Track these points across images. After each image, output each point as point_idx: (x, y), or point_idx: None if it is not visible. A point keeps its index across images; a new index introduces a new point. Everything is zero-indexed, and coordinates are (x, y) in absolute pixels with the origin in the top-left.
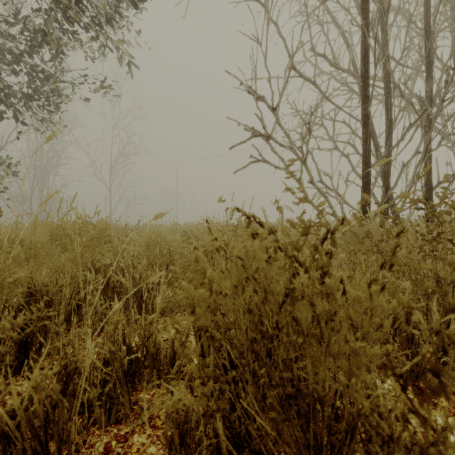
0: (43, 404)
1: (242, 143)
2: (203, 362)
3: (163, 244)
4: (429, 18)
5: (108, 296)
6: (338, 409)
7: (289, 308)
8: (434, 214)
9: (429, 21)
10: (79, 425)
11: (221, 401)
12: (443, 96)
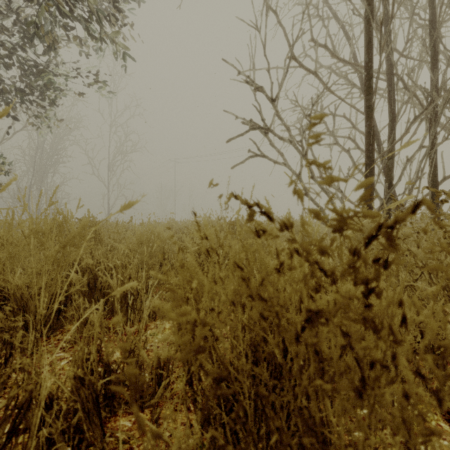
0: None
1: (239, 136)
2: (192, 392)
3: (156, 241)
4: (434, 7)
5: (95, 298)
6: None
7: (312, 339)
8: None
9: (434, 10)
10: None
11: None
12: None
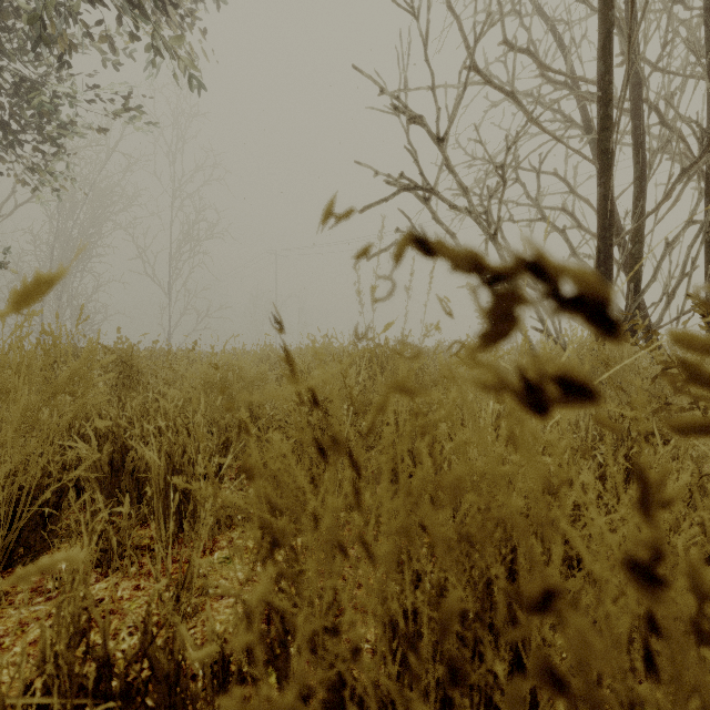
0: None
1: (382, 201)
2: None
3: (235, 384)
4: None
5: (122, 489)
6: None
7: None
8: None
9: None
10: None
11: None
12: None
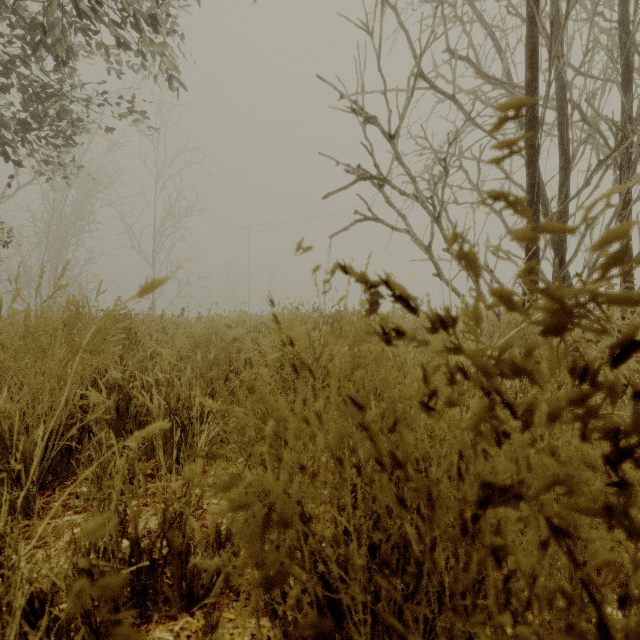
0: None
1: (342, 189)
2: (268, 599)
3: (218, 345)
4: (627, 2)
5: (127, 430)
6: None
7: (492, 540)
8: None
9: (626, 6)
10: None
11: None
12: None
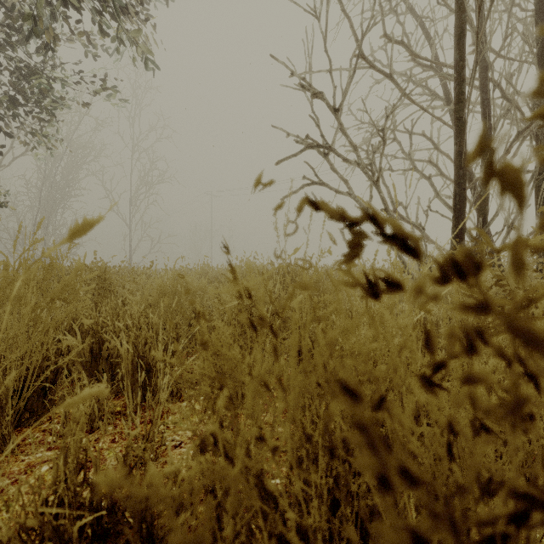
0: None
1: (292, 156)
2: None
3: (183, 293)
4: None
5: (100, 370)
6: None
7: None
8: None
9: None
10: None
11: None
12: None
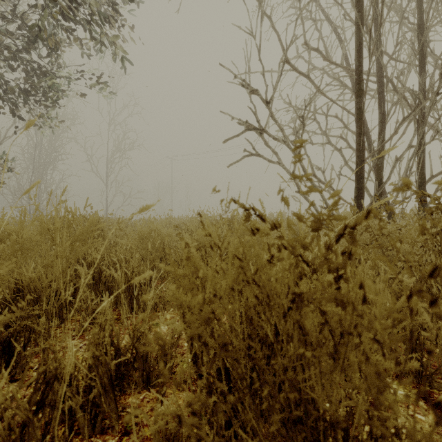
0: (8, 427)
1: (235, 136)
2: (196, 369)
3: (156, 237)
4: (422, 13)
5: (100, 291)
6: (349, 430)
7: (296, 316)
8: (438, 207)
9: (422, 15)
10: (61, 436)
11: (215, 416)
12: (438, 89)
